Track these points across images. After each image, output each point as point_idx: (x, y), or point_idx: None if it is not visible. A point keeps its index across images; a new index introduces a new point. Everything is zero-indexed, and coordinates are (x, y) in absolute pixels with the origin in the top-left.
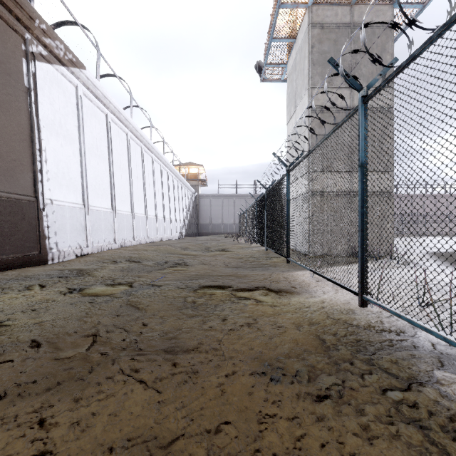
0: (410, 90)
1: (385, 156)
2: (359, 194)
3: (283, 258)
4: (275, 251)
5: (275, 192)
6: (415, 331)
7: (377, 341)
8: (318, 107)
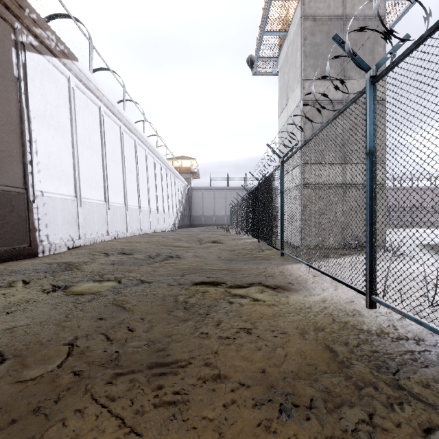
0: (435, 62)
1: (378, 148)
2: (367, 185)
3: (276, 251)
4: (268, 243)
5: (268, 183)
6: (436, 339)
7: (396, 353)
8: (311, 100)
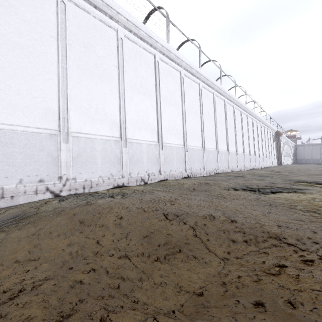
0: None
1: None
2: None
3: None
4: None
5: None
6: None
7: None
8: None
